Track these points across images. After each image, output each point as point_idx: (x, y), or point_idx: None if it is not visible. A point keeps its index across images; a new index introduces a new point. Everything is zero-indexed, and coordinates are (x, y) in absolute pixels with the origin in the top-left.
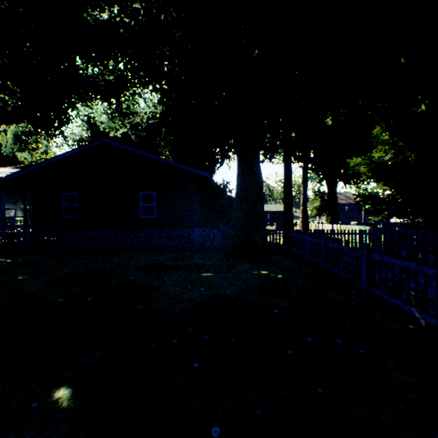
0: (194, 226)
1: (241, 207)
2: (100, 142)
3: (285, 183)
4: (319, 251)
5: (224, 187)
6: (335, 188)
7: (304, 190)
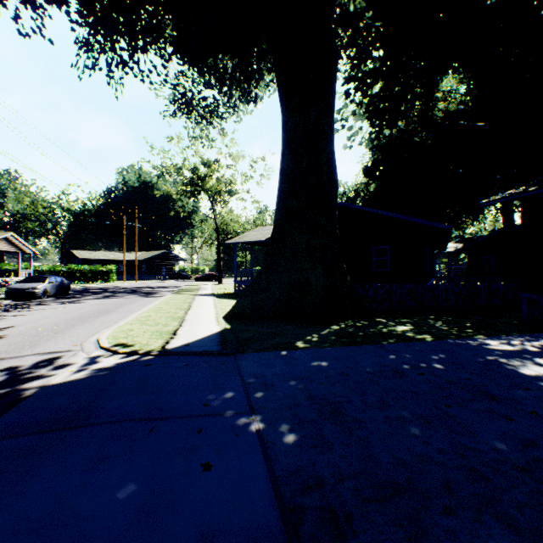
0: None
1: None
2: None
3: None
4: None
5: None
6: None
7: None
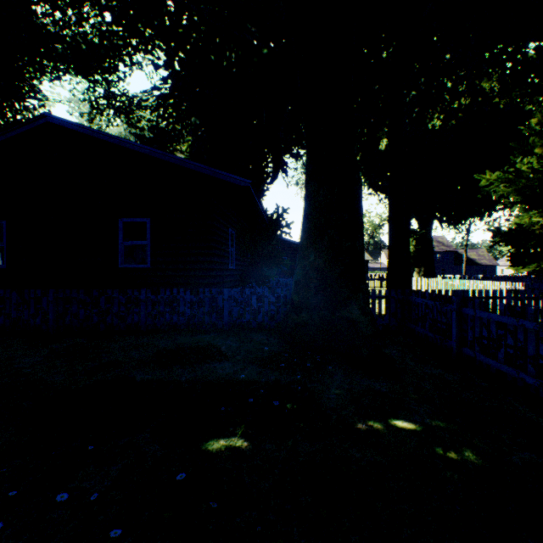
0: (224, 283)
1: (317, 244)
2: (42, 122)
3: (391, 204)
4: (541, 355)
5: (278, 217)
6: (429, 229)
7: (405, 225)
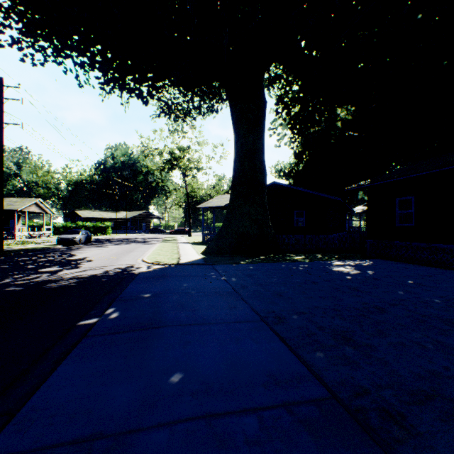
0: None
1: None
2: None
3: None
4: None
5: None
6: None
7: None
